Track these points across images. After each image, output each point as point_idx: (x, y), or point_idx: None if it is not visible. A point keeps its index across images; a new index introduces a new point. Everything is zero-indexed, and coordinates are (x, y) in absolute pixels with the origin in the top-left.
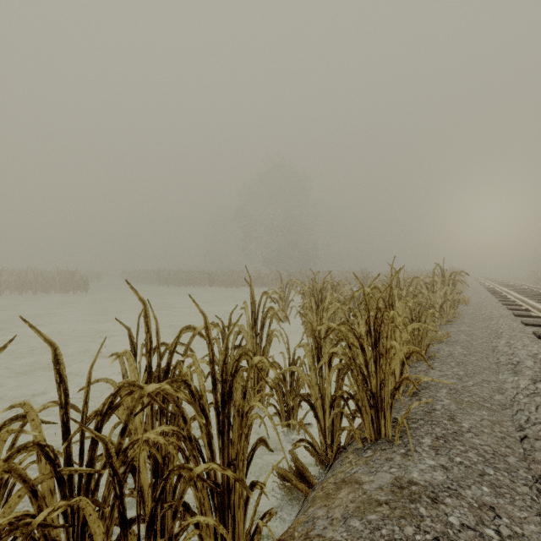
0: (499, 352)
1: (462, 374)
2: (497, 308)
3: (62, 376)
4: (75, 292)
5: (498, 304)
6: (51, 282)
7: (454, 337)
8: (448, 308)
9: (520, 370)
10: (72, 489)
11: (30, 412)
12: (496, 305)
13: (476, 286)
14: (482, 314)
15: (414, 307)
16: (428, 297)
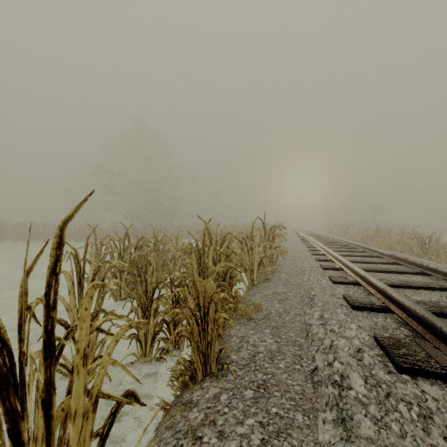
0: (314, 339)
1: (257, 445)
2: (308, 259)
3: None
4: None
5: (308, 254)
6: None
7: (267, 308)
8: (268, 263)
9: (351, 416)
10: None
11: None
12: (307, 255)
13: (293, 236)
14: (296, 265)
15: (226, 270)
16: (248, 253)
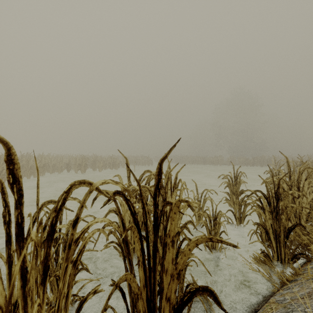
0: None
1: None
2: None
3: (308, 172)
4: (148, 165)
5: None
6: (139, 161)
7: None
8: None
9: None
10: (309, 193)
11: (302, 178)
12: None
13: None
14: None
15: None
16: None
